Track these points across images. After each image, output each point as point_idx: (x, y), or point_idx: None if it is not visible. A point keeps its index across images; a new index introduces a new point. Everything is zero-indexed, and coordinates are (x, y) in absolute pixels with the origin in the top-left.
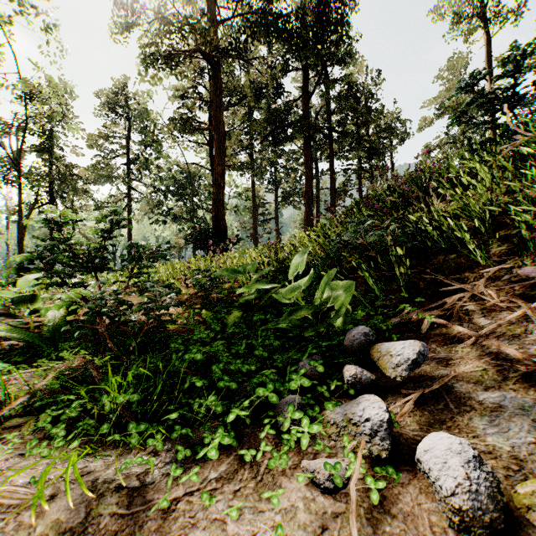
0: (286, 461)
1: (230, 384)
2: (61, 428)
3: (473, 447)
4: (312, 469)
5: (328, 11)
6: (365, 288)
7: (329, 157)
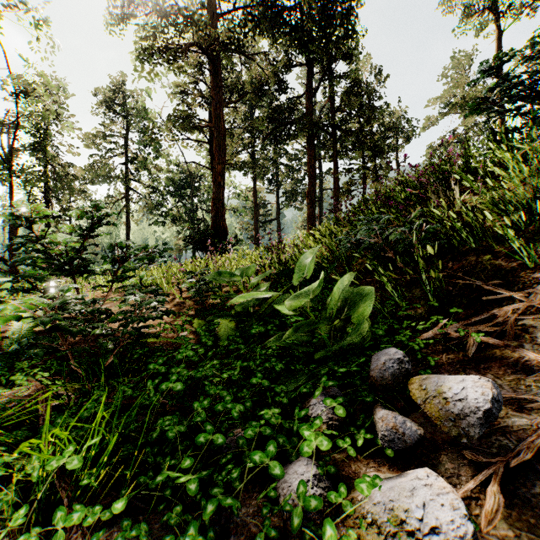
0: None
1: (215, 437)
2: None
3: None
4: None
5: (332, 5)
6: (381, 294)
7: (332, 156)
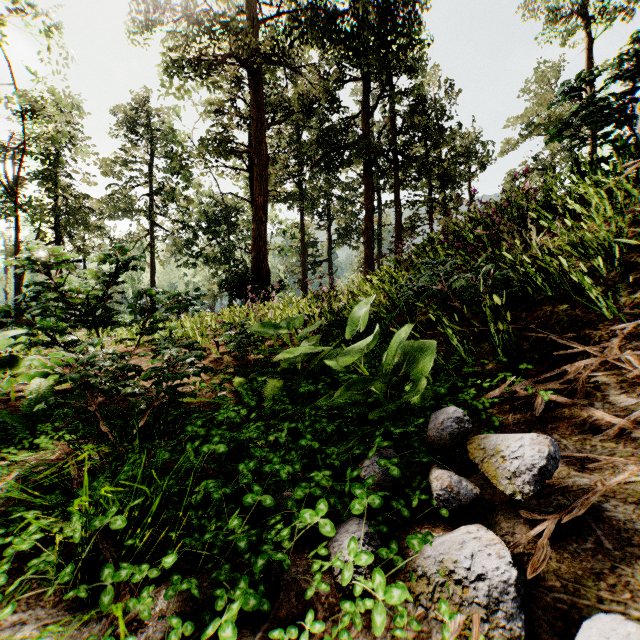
0: None
1: (263, 498)
2: (2, 571)
3: None
4: None
5: (393, 9)
6: (446, 348)
7: (394, 186)
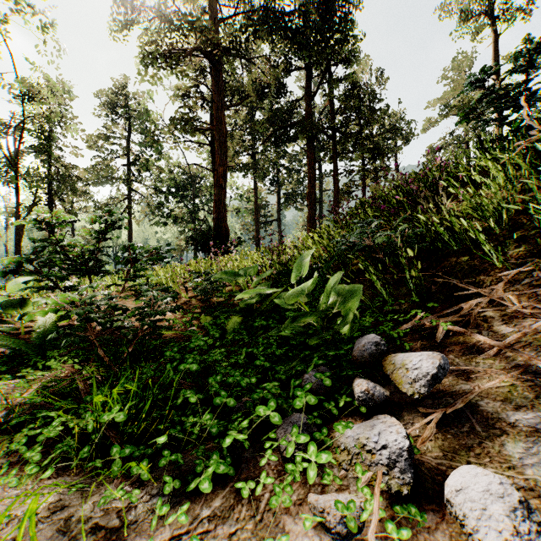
0: (290, 494)
1: (228, 400)
2: (37, 451)
3: (516, 488)
4: (321, 507)
5: (332, 9)
6: (372, 292)
7: (332, 158)
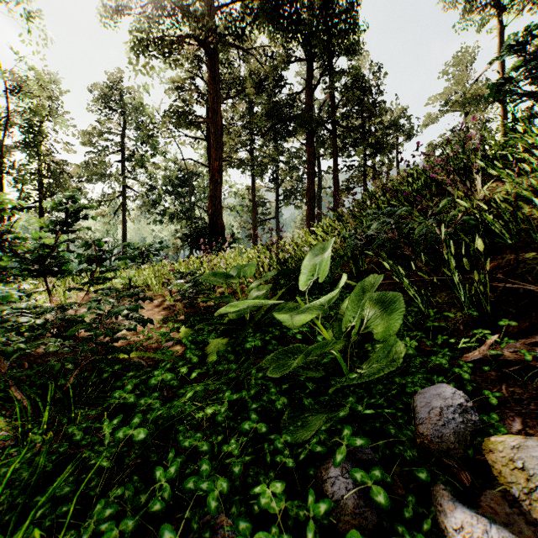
0: None
1: None
2: None
3: None
4: None
5: None
6: None
7: (332, 153)
